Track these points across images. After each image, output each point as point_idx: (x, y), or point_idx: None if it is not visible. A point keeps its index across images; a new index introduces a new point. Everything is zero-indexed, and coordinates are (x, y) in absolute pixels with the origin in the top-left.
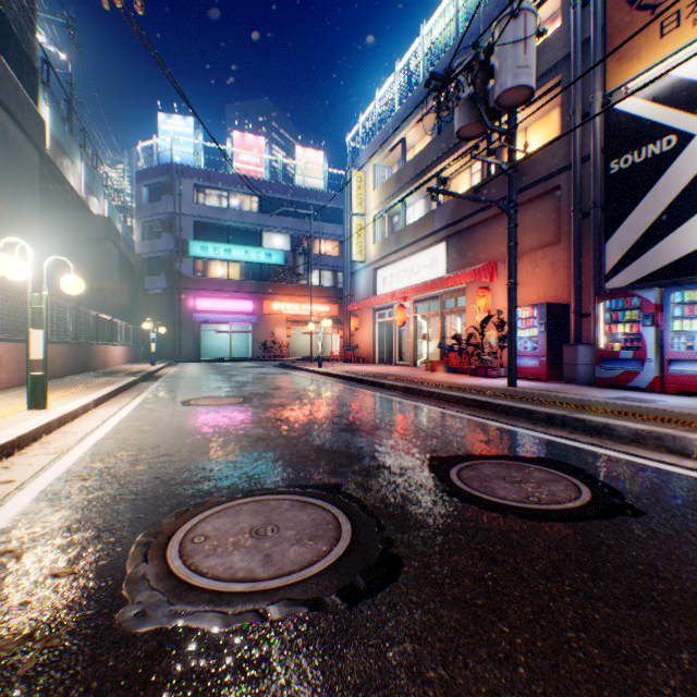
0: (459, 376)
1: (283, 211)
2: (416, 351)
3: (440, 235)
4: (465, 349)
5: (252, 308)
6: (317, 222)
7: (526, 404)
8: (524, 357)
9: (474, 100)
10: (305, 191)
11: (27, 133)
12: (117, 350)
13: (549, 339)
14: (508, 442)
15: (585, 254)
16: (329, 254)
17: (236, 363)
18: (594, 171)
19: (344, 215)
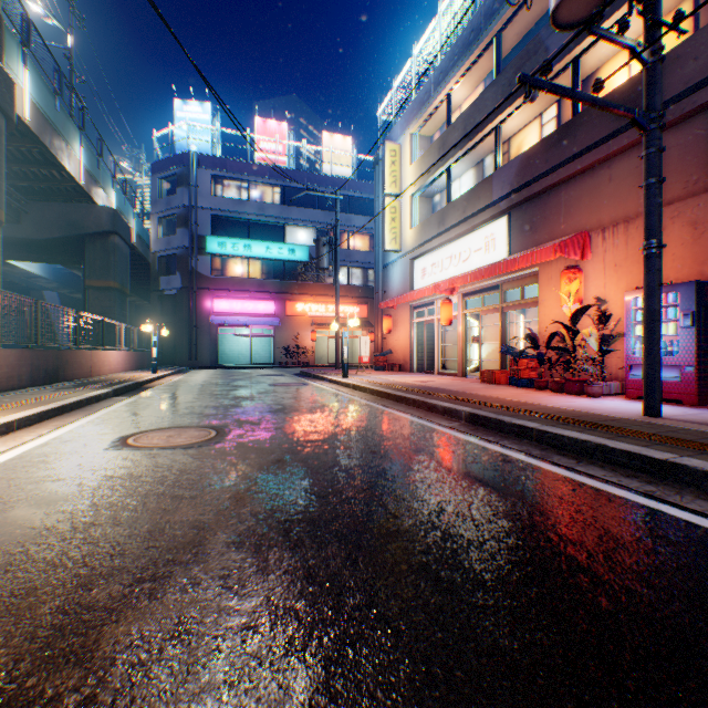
0: (537, 392)
1: (308, 203)
2: (465, 357)
3: (500, 206)
4: (544, 354)
5: (273, 310)
6: (345, 214)
7: None
8: None
9: None
10: (332, 179)
11: None
12: (111, 355)
13: (700, 338)
14: None
15: None
16: (358, 249)
17: (255, 370)
18: None
19: (375, 198)
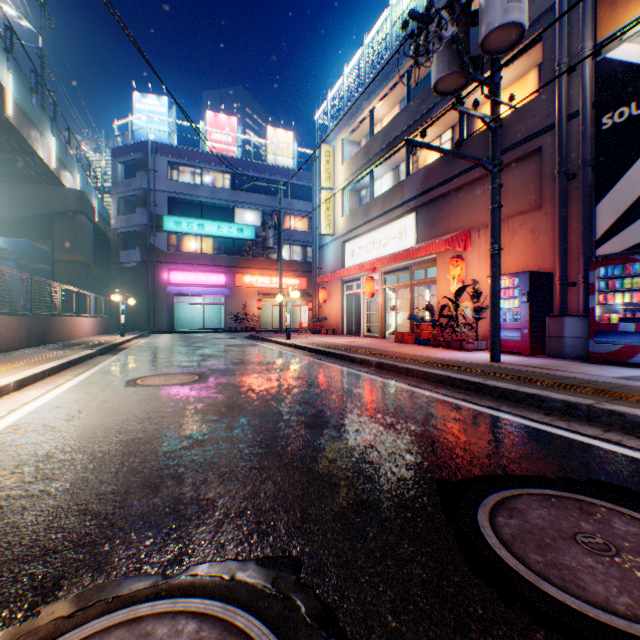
0: (431, 349)
1: (255, 188)
2: (385, 322)
3: (410, 206)
4: (438, 320)
5: (224, 281)
6: (287, 199)
7: (531, 388)
8: (503, 329)
9: (456, 45)
10: (276, 169)
11: None
12: (84, 321)
13: (532, 310)
14: (533, 449)
15: (571, 218)
16: (299, 229)
17: (208, 334)
18: (583, 127)
19: (313, 189)
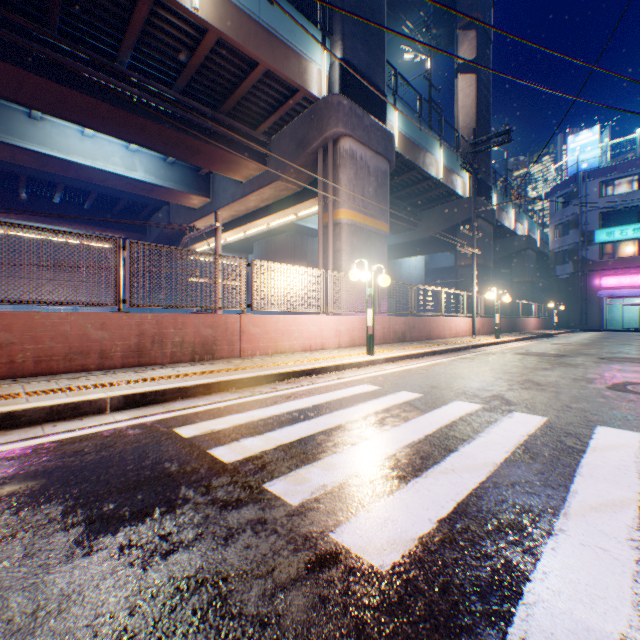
0: None
1: None
2: None
3: None
4: None
5: None
6: None
7: None
8: None
9: None
10: None
11: (487, 222)
12: (529, 321)
13: None
14: None
15: None
16: None
17: (639, 333)
18: None
19: None
